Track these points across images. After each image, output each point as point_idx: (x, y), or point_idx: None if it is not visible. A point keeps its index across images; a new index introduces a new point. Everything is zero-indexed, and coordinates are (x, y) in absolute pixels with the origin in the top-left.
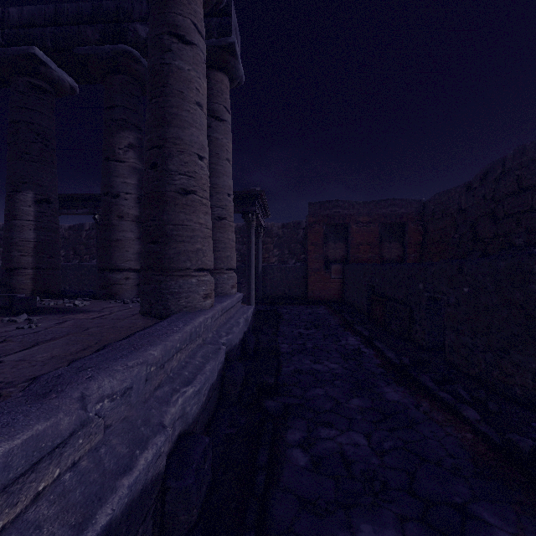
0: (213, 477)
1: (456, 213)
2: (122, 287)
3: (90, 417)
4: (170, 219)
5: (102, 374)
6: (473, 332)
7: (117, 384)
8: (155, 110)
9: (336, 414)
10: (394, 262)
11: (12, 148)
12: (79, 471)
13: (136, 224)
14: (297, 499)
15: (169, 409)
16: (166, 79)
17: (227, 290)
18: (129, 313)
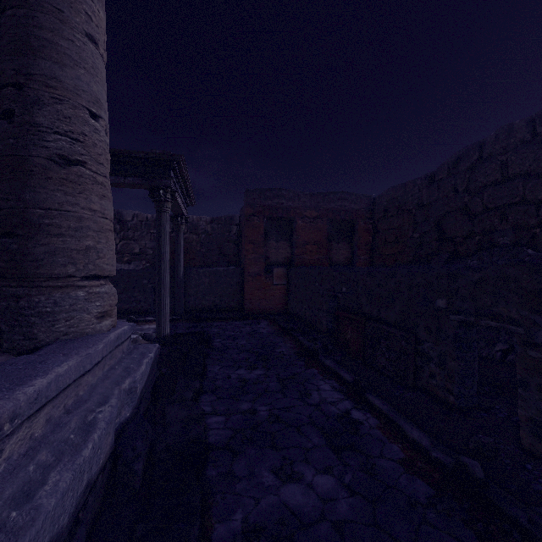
0: None
1: (416, 210)
2: None
3: None
4: None
5: None
6: None
7: None
8: None
9: None
10: (343, 265)
11: None
12: None
13: None
14: None
15: None
16: None
17: (84, 324)
18: None
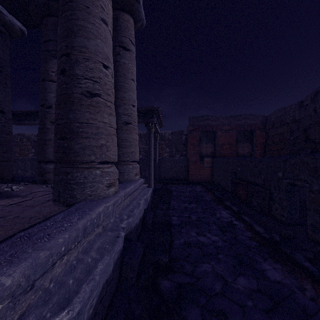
0: None
1: (291, 123)
2: None
3: None
4: (76, 117)
5: None
6: None
7: None
8: (64, 23)
9: (227, 298)
10: (246, 156)
11: None
12: None
13: None
14: None
15: None
16: None
17: (132, 177)
18: (46, 199)
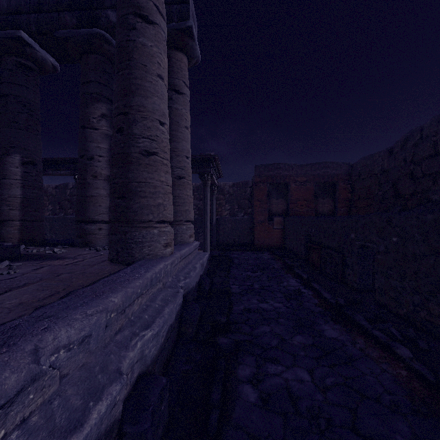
0: (170, 415)
1: (380, 174)
2: (96, 237)
3: (43, 370)
4: (134, 177)
5: (60, 324)
6: (401, 277)
7: (75, 334)
8: (121, 82)
9: (281, 350)
10: (327, 215)
11: (2, 118)
12: (28, 429)
13: (107, 183)
14: (248, 437)
15: (128, 353)
16: (131, 54)
17: (185, 239)
18: (99, 260)
